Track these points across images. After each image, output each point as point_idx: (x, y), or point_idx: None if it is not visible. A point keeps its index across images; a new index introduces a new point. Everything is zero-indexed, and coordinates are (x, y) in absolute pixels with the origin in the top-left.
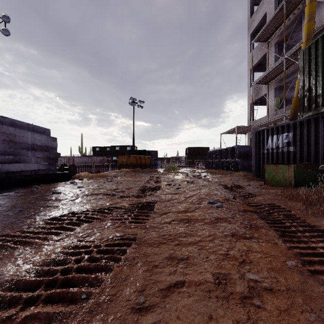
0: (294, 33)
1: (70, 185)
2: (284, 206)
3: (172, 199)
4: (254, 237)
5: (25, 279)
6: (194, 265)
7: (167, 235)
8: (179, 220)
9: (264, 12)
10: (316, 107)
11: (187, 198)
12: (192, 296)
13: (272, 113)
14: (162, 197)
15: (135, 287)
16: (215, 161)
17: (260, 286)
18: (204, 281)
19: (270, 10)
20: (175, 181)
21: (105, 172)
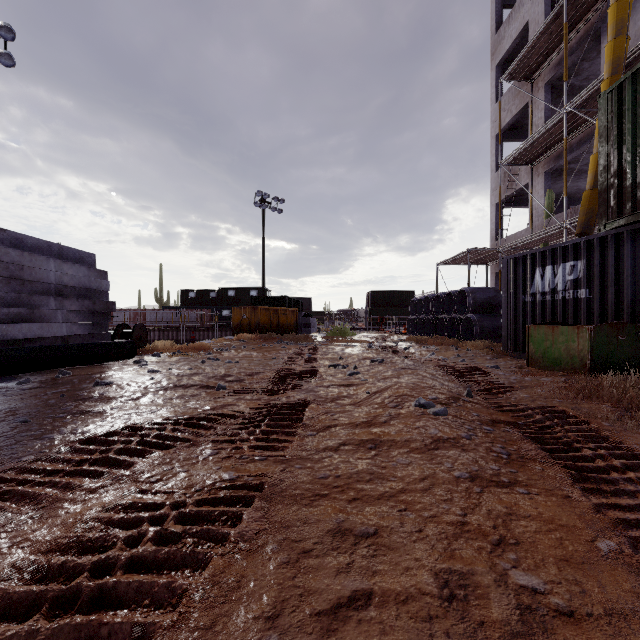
0: (584, 63)
1: (133, 367)
2: (574, 413)
3: (341, 396)
4: (520, 483)
5: (5, 590)
6: (392, 549)
7: (332, 476)
8: (357, 444)
9: (523, 21)
10: (633, 208)
11: (371, 394)
12: (391, 633)
13: (540, 222)
14: (320, 393)
15: (258, 606)
16: (427, 318)
17: (546, 604)
18: (416, 591)
19: (535, 17)
20: (347, 360)
21: (206, 341)
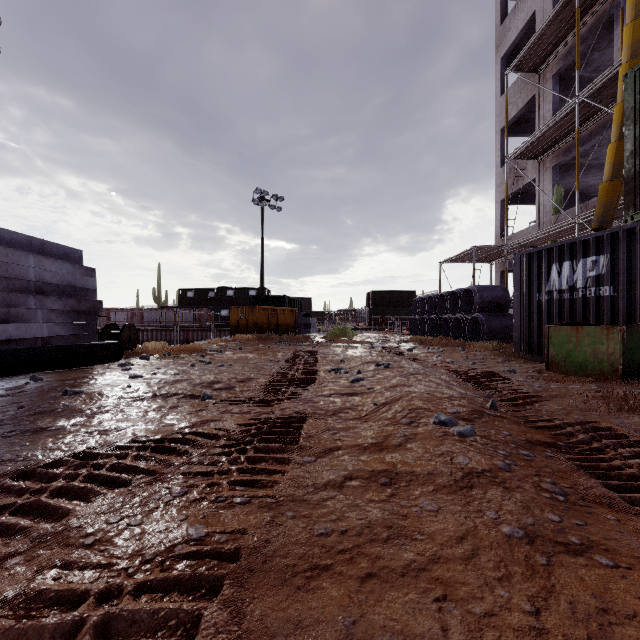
0: (594, 53)
1: (115, 372)
2: (622, 430)
3: (344, 408)
4: (597, 545)
5: None
6: None
7: (336, 532)
8: (367, 478)
9: (529, 11)
10: None
11: (379, 406)
12: None
13: (548, 218)
14: (320, 404)
15: None
16: (430, 318)
17: None
18: None
19: (543, 6)
20: (350, 363)
21: (202, 342)
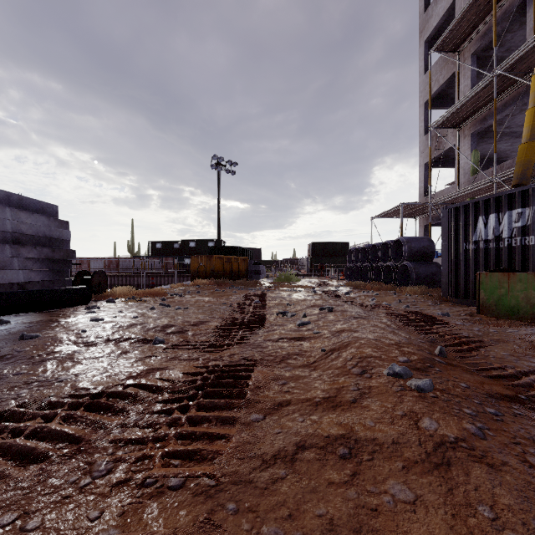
0: (507, 35)
1: (79, 315)
2: None
3: (292, 354)
4: None
5: None
6: None
7: None
8: (323, 447)
9: None
10: None
11: (327, 352)
12: None
13: (466, 179)
14: (268, 349)
15: None
16: (364, 265)
17: None
18: None
19: None
20: (296, 307)
21: (165, 286)
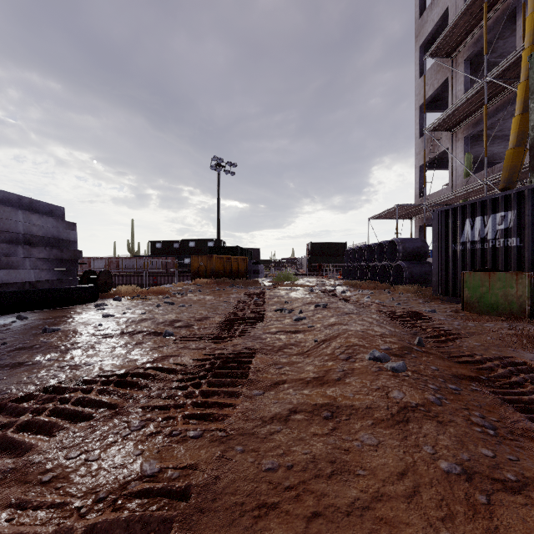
0: (499, 41)
1: (91, 311)
2: None
3: (288, 344)
4: (532, 482)
5: None
6: None
7: (282, 467)
8: (311, 411)
9: (444, 6)
10: None
11: (319, 343)
12: None
13: (460, 181)
14: (267, 340)
15: None
16: (360, 265)
17: None
18: None
19: (455, 2)
20: (293, 304)
21: (167, 286)
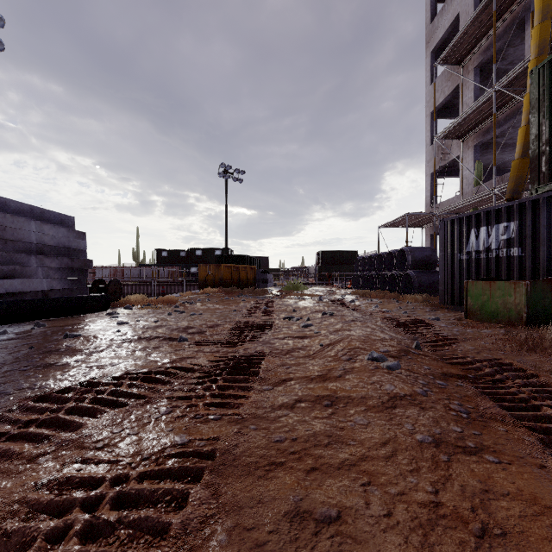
0: (509, 49)
1: (105, 319)
2: (521, 365)
3: (295, 348)
4: (487, 448)
5: None
6: (359, 542)
7: (288, 440)
8: (313, 401)
9: (455, 12)
10: None
11: (324, 346)
12: None
13: (470, 189)
14: (276, 345)
15: None
16: (370, 274)
17: None
18: None
19: (466, 8)
20: (301, 312)
21: (175, 295)
